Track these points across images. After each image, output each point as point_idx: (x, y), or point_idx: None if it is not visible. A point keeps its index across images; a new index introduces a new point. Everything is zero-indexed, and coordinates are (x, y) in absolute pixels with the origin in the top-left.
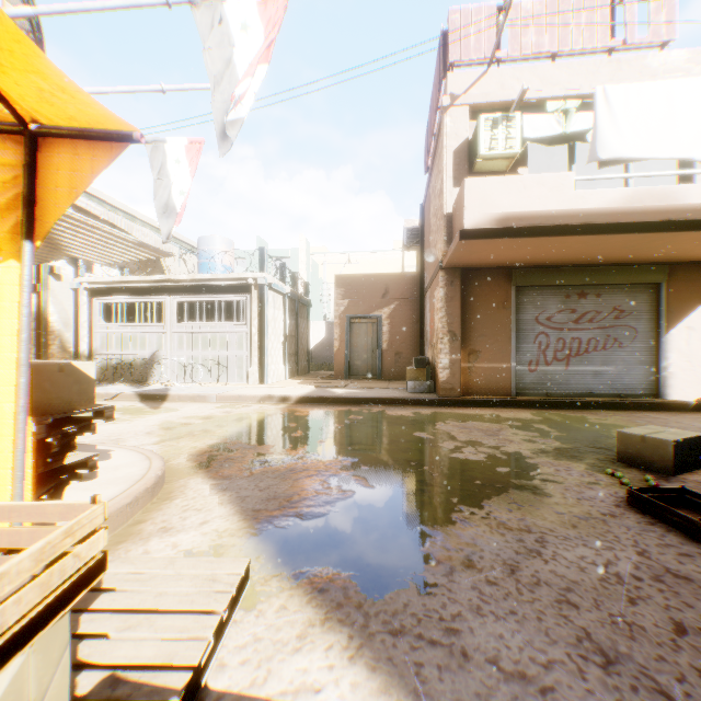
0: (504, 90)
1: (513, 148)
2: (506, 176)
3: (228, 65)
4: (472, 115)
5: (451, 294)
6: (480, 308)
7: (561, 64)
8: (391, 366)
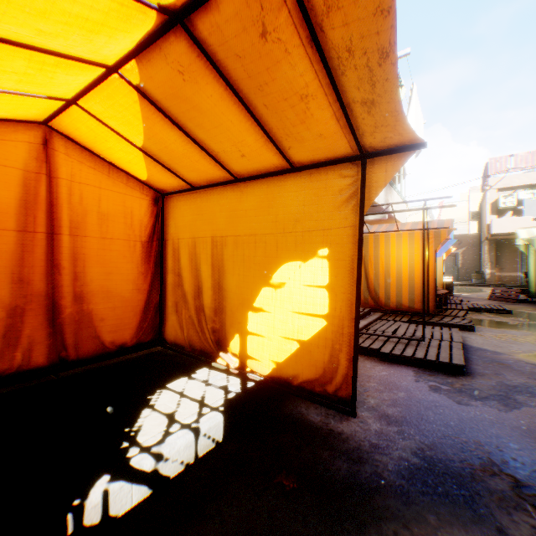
0: (510, 182)
1: (512, 204)
2: (506, 218)
3: (432, 219)
4: (497, 190)
5: (490, 248)
6: (503, 253)
7: (535, 171)
8: (462, 275)
